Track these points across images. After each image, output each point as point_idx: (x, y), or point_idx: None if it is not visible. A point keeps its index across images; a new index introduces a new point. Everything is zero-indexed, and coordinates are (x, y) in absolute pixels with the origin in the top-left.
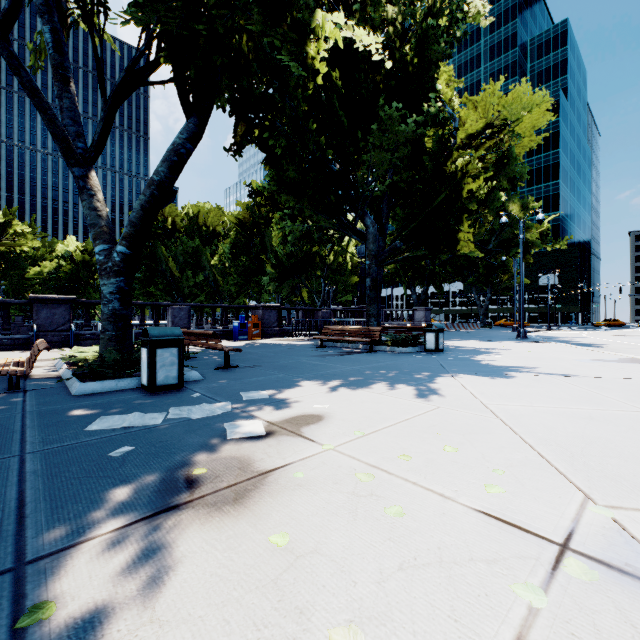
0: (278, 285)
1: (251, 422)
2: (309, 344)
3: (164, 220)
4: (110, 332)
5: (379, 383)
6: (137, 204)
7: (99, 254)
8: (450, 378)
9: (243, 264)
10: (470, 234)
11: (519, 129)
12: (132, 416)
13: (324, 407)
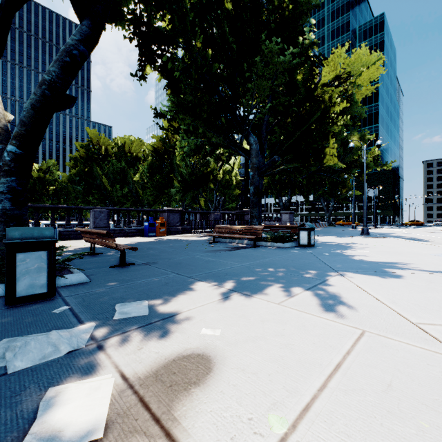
0: (182, 195)
1: (95, 384)
2: (204, 240)
3: (99, 148)
4: (0, 232)
5: (273, 286)
6: (27, 103)
7: None
8: (341, 277)
9: (157, 180)
10: (334, 150)
11: (359, 80)
12: None
13: (215, 334)
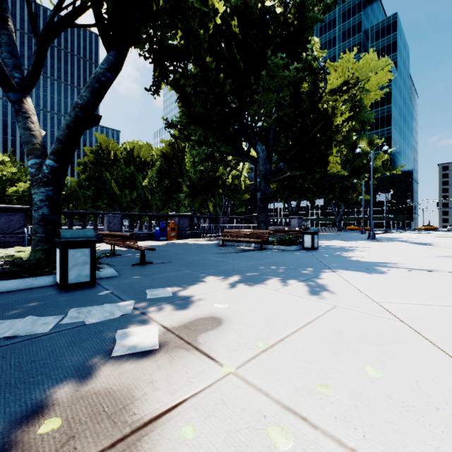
0: (191, 200)
1: (146, 329)
2: (213, 243)
3: (108, 153)
4: (40, 234)
5: (273, 279)
6: (63, 124)
7: (31, 167)
8: (332, 273)
9: (166, 185)
10: (338, 158)
11: (367, 85)
12: (22, 321)
13: (224, 307)
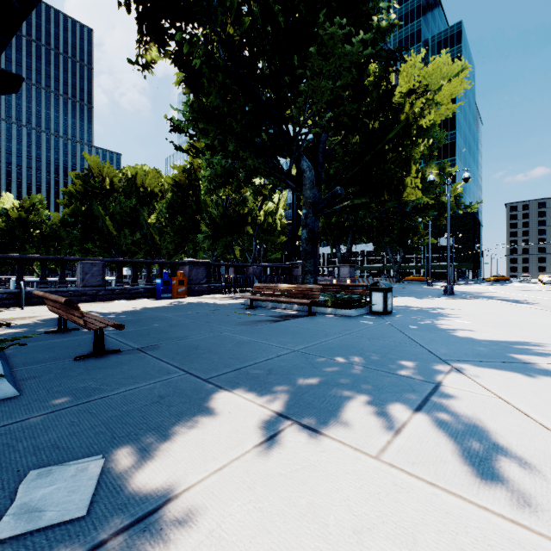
0: (212, 243)
1: None
2: (238, 303)
3: (101, 180)
4: None
5: (354, 400)
6: None
7: None
8: (461, 377)
9: (179, 223)
10: (418, 181)
11: (438, 97)
12: None
13: None
